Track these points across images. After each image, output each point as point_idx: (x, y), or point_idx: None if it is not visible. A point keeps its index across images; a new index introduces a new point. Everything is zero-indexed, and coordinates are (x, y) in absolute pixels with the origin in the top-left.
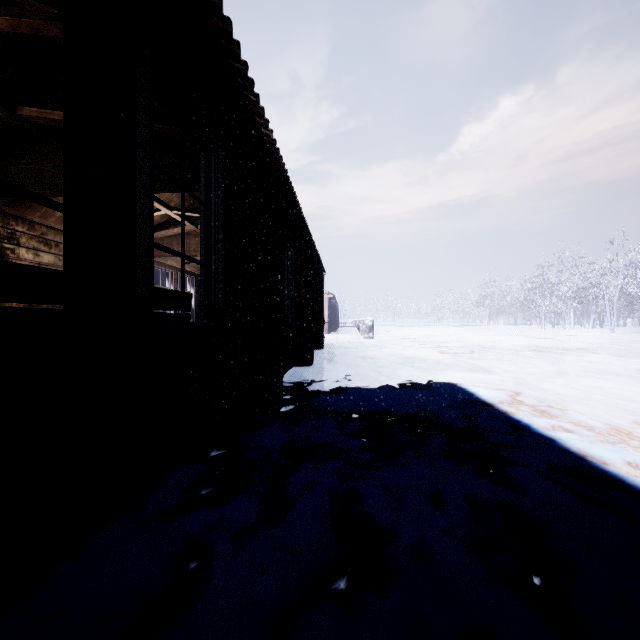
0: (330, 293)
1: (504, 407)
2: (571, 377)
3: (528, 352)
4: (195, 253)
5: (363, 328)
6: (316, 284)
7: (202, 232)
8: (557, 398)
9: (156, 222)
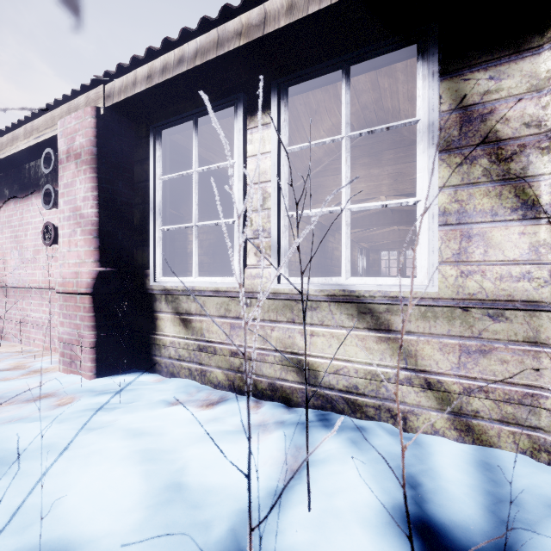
0: None
1: None
2: None
3: None
4: (387, 239)
5: None
6: None
7: None
8: None
9: None
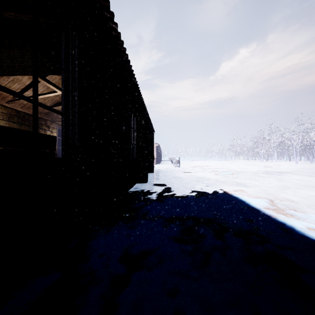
0: (157, 143)
1: (268, 212)
2: (293, 189)
3: (261, 174)
4: None
5: (174, 161)
6: (149, 138)
7: (63, 91)
8: (295, 204)
9: (57, 101)
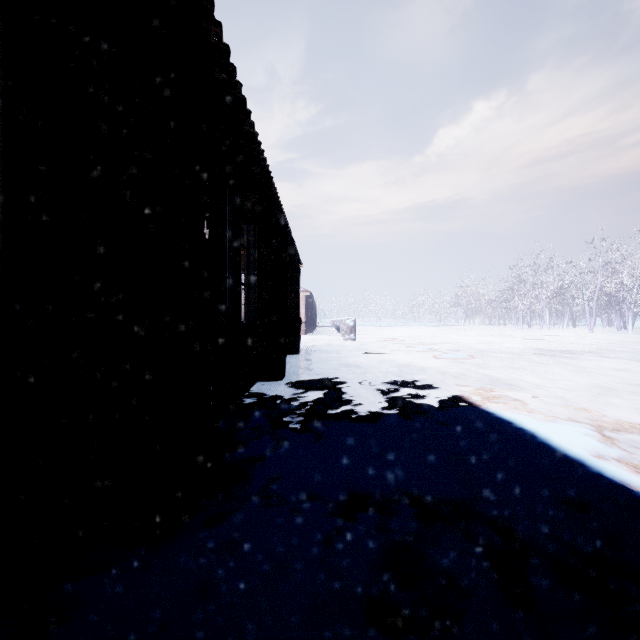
0: (307, 291)
1: (610, 470)
2: (623, 394)
3: (532, 356)
4: None
5: (344, 329)
6: (291, 277)
7: None
8: None
9: None
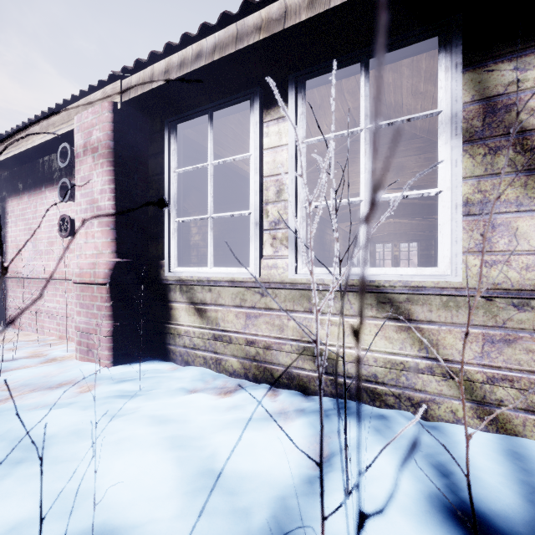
0: None
1: None
2: None
3: None
4: (382, 232)
5: None
6: None
7: None
8: None
9: None
